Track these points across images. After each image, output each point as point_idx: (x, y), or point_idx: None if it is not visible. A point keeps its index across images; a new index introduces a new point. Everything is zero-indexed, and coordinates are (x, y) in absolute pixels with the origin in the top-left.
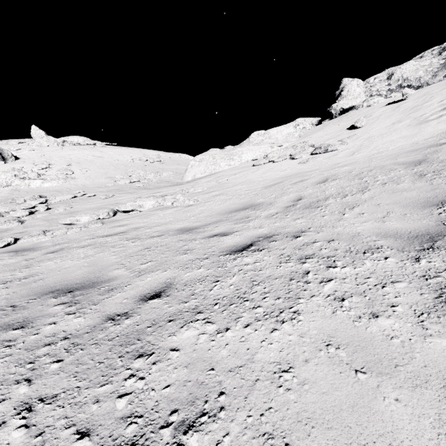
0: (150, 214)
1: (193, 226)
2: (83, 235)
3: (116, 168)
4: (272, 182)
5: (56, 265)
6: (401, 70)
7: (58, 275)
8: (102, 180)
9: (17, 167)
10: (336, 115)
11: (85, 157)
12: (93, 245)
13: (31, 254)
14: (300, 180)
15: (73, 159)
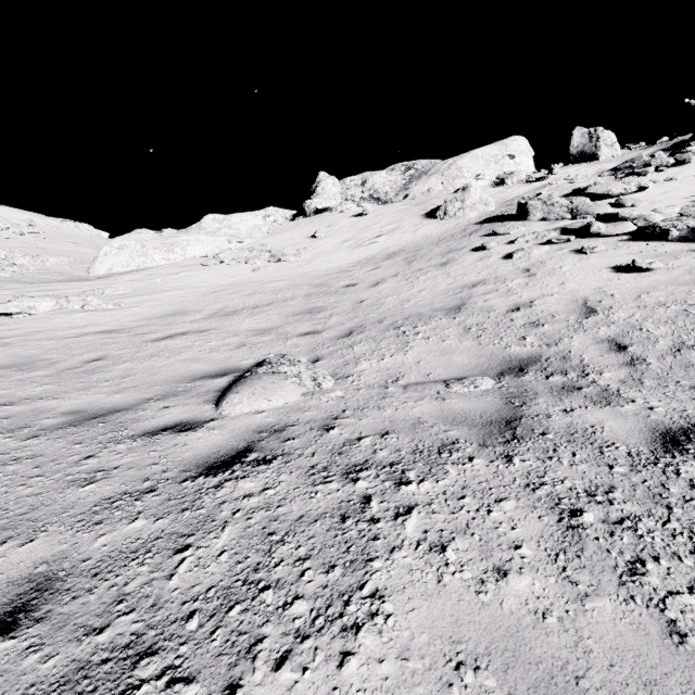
0: (50, 318)
1: (117, 329)
2: None
3: None
4: (213, 290)
5: None
6: (373, 179)
7: None
8: None
9: None
10: (310, 214)
11: None
12: None
13: None
14: (237, 290)
15: None
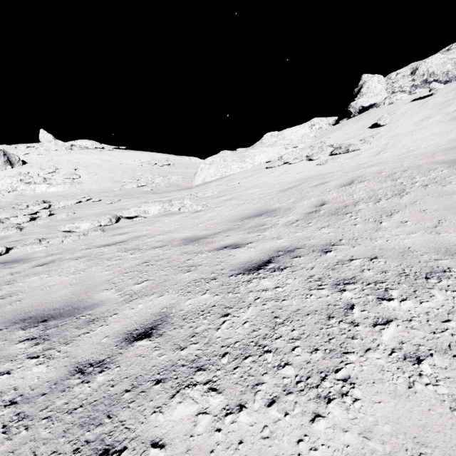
0: (154, 220)
1: (200, 234)
2: (80, 244)
3: (124, 172)
4: (289, 185)
5: (40, 282)
6: (426, 64)
7: (39, 295)
8: (109, 185)
9: (24, 172)
10: (355, 114)
11: (93, 161)
12: (88, 257)
13: (19, 266)
14: (320, 182)
15: (81, 163)
